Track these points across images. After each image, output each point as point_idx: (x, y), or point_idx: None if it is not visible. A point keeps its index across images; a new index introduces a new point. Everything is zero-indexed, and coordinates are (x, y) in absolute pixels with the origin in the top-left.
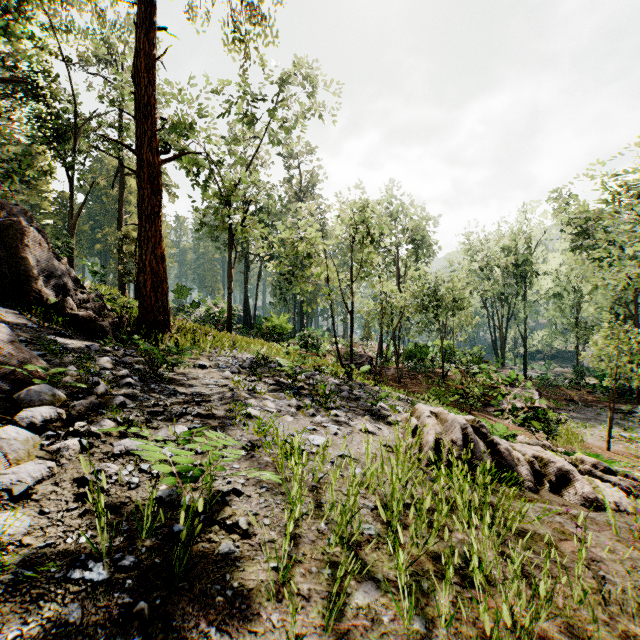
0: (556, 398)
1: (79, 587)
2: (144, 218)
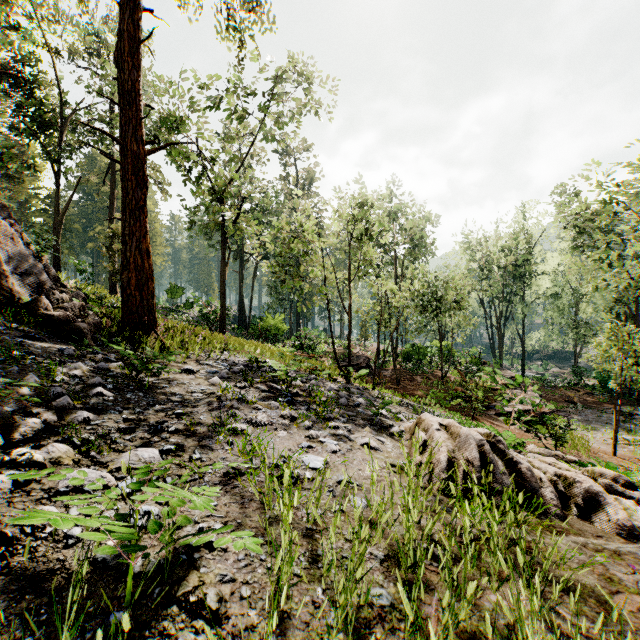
0: (556, 399)
1: None
2: (128, 212)
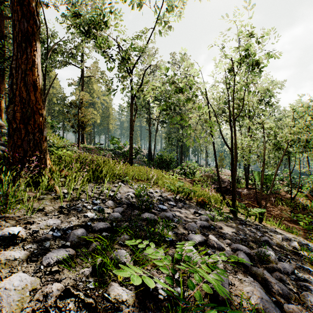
0: None
1: None
2: (16, 45)
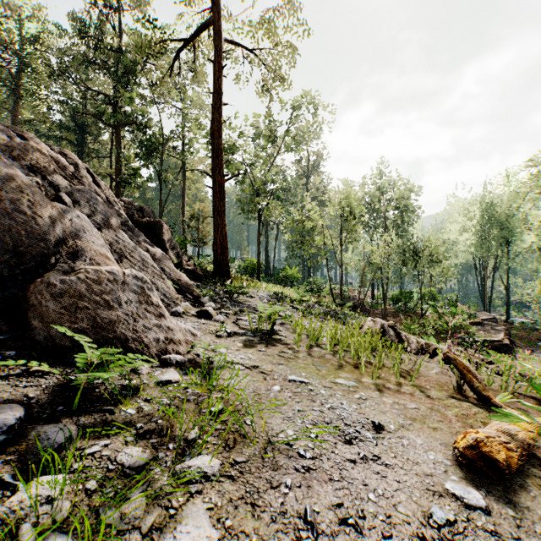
0: (530, 338)
1: (248, 336)
2: (216, 213)
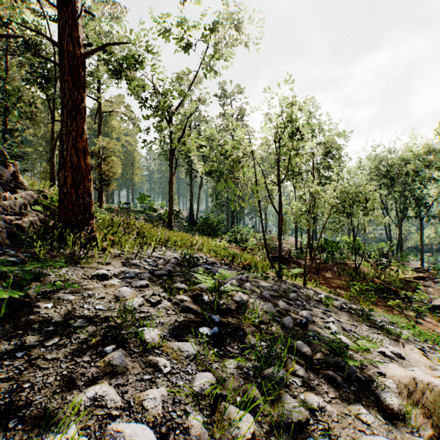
0: None
1: None
2: (65, 112)
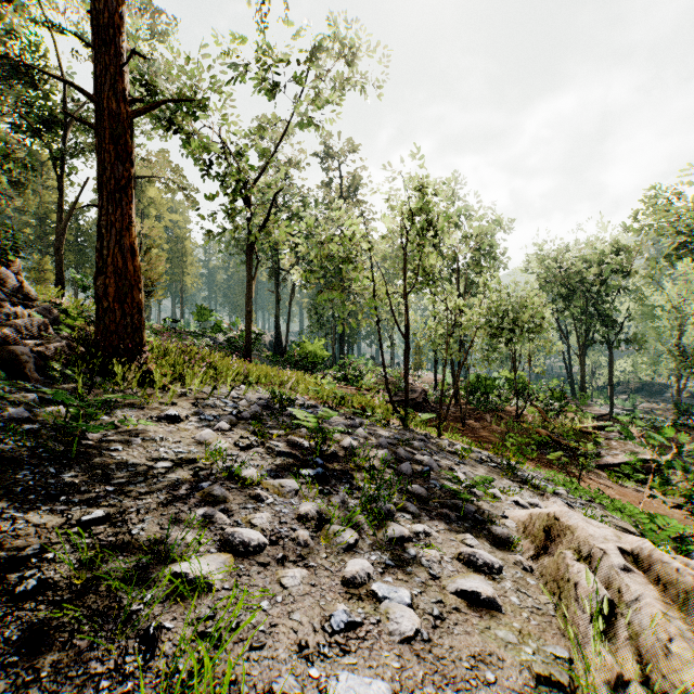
0: (660, 444)
1: None
2: (105, 195)
